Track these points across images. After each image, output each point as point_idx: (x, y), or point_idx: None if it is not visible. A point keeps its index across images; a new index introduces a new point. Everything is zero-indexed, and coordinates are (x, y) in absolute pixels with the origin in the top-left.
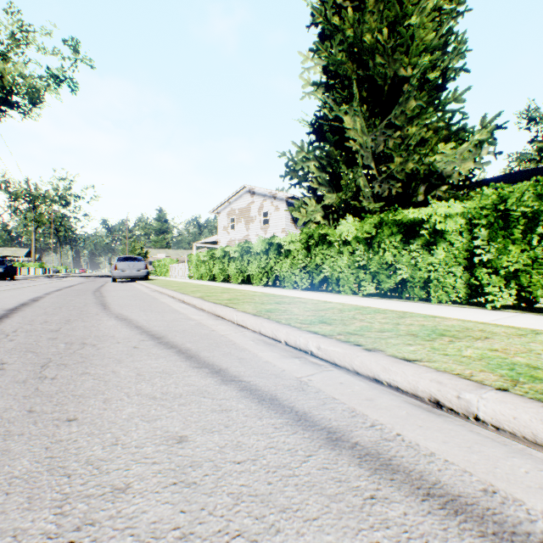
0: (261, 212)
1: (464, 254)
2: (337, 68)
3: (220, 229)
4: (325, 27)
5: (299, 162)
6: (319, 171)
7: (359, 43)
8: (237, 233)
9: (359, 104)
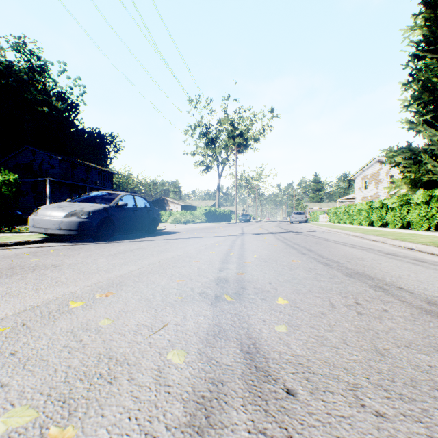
0: (387, 175)
1: (396, 214)
2: (421, 92)
3: (355, 189)
4: (412, 69)
5: (387, 159)
6: (404, 160)
7: (430, 82)
8: (368, 192)
9: (437, 113)
